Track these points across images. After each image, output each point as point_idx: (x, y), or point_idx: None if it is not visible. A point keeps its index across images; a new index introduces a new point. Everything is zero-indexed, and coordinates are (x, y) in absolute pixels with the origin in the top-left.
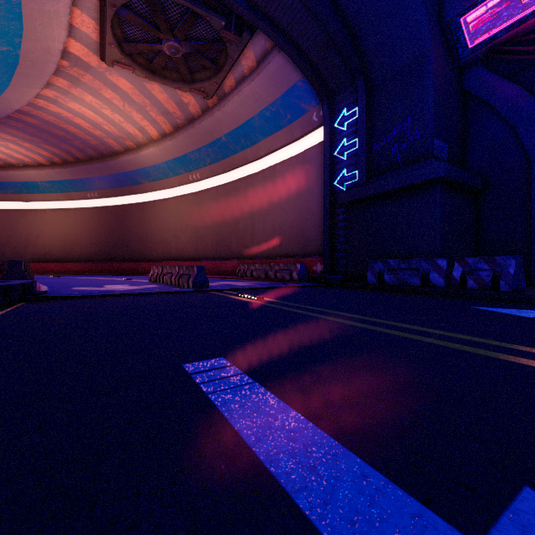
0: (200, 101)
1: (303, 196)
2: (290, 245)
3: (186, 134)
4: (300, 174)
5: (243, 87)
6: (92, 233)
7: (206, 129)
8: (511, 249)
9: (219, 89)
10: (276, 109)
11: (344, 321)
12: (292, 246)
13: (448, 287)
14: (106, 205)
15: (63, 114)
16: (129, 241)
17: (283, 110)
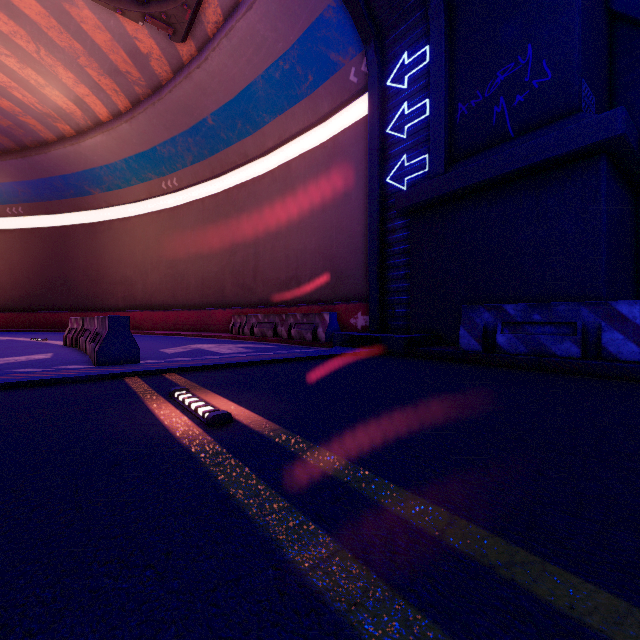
0: (167, 51)
1: (334, 208)
2: (313, 285)
3: (151, 111)
4: (328, 172)
5: (236, 21)
6: (15, 268)
7: (181, 102)
8: None
9: (197, 27)
10: (290, 65)
11: None
12: (315, 286)
13: None
14: (38, 226)
15: None
16: (72, 280)
17: (302, 68)
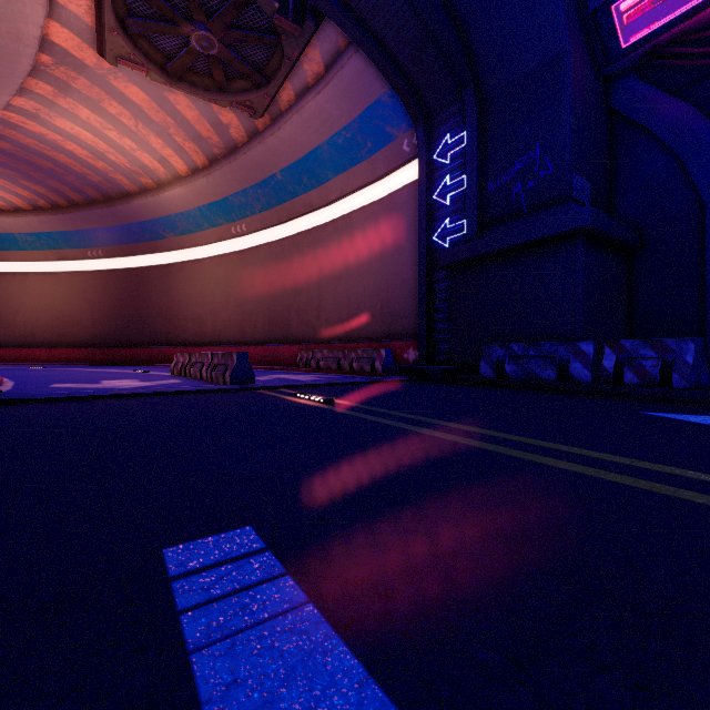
0: (245, 122)
1: (390, 256)
2: (371, 324)
3: (227, 168)
4: (385, 225)
5: (306, 102)
6: (94, 307)
7: (254, 161)
8: (676, 329)
9: (272, 104)
10: (352, 134)
11: (462, 440)
12: (374, 325)
13: (595, 382)
14: (115, 267)
15: (49, 135)
16: (147, 318)
17: (362, 136)
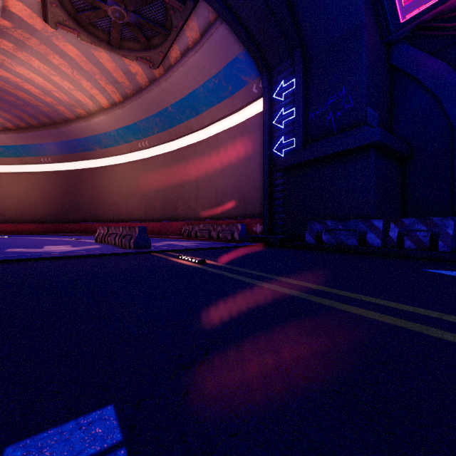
0: (147, 71)
1: (244, 163)
2: (231, 207)
3: (135, 103)
4: (241, 142)
5: (188, 58)
6: (46, 196)
7: (153, 99)
8: (434, 211)
9: (165, 60)
10: (218, 80)
11: (303, 295)
12: (233, 208)
13: (384, 247)
14: (60, 169)
15: (12, 78)
16: (81, 203)
17: (225, 82)
